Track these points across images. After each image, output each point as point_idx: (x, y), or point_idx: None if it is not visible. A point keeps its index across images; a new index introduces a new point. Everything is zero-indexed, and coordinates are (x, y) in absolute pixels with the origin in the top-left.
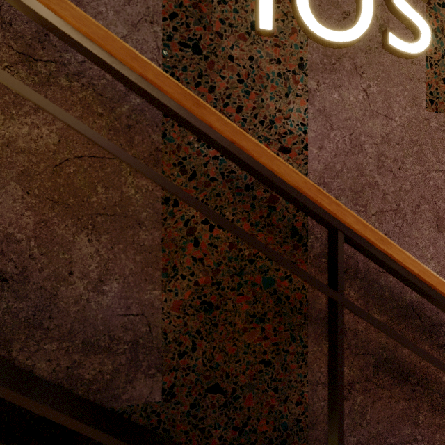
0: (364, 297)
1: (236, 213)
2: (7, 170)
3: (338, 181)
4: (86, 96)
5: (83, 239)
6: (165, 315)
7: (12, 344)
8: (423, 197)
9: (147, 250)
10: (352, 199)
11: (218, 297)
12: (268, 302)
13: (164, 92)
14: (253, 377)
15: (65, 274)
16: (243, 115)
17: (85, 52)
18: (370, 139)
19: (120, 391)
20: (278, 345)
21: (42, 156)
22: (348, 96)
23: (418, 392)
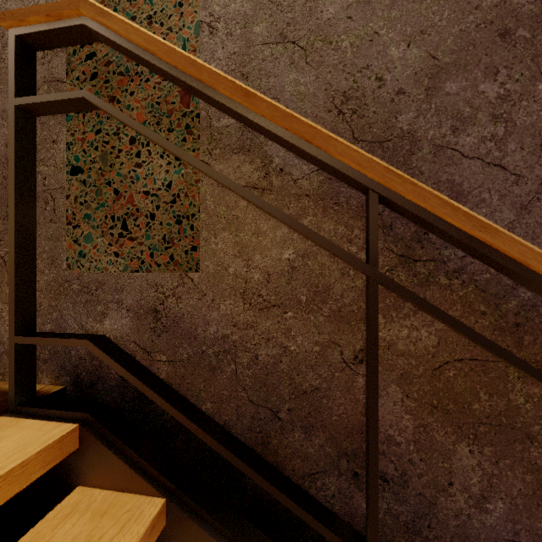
0: None
1: None
2: (388, 372)
3: None
4: (467, 294)
5: (464, 449)
6: None
7: None
8: None
9: (539, 470)
10: None
11: None
12: None
13: None
14: None
15: (443, 483)
16: None
17: (535, 288)
18: None
19: None
20: None
21: (421, 359)
22: None
23: None
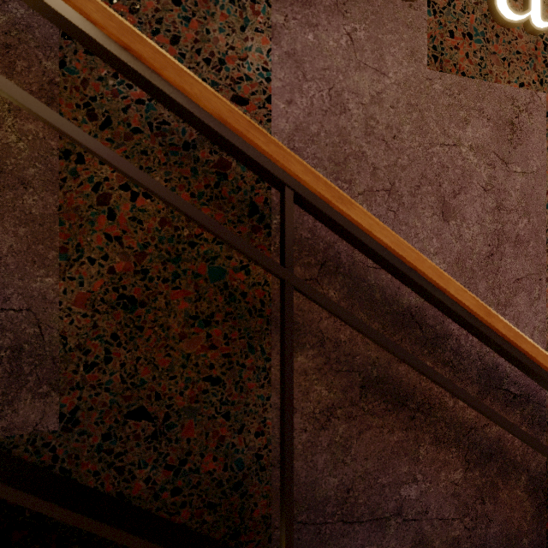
0: (348, 299)
1: (170, 178)
2: None
3: (313, 148)
4: None
5: None
6: (64, 312)
7: None
8: (424, 176)
9: (35, 221)
10: (333, 172)
11: (144, 291)
12: (216, 299)
13: None
14: (195, 398)
15: None
16: (181, 48)
17: None
18: (356, 97)
19: None
20: (230, 358)
21: None
22: (327, 40)
23: (419, 420)
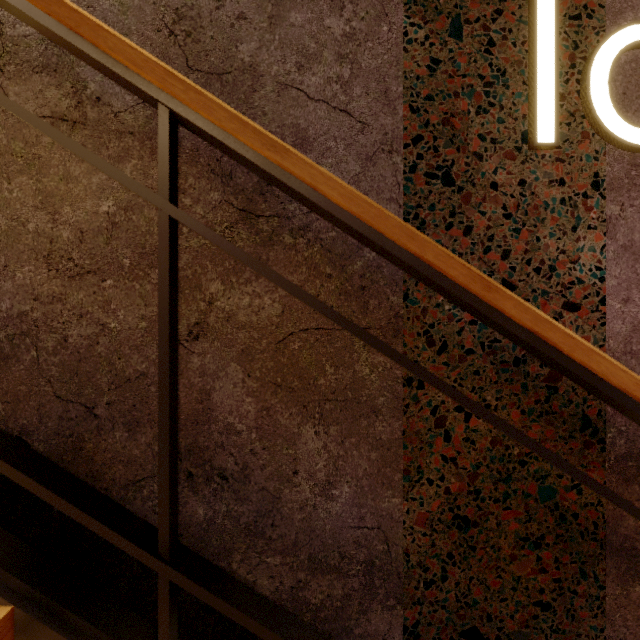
0: None
1: (500, 396)
2: (228, 348)
3: None
4: (312, 255)
5: (309, 431)
6: (407, 530)
7: (233, 554)
8: None
9: (384, 446)
10: None
11: (476, 511)
12: (546, 520)
13: (443, 272)
14: (525, 623)
15: (288, 473)
16: (511, 261)
17: (342, 226)
18: None
19: (352, 623)
20: (561, 583)
21: (264, 331)
22: None
23: None
